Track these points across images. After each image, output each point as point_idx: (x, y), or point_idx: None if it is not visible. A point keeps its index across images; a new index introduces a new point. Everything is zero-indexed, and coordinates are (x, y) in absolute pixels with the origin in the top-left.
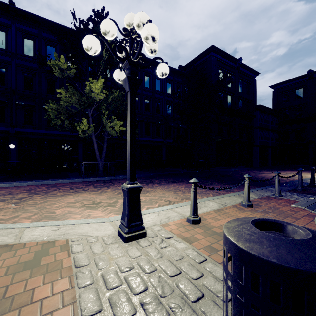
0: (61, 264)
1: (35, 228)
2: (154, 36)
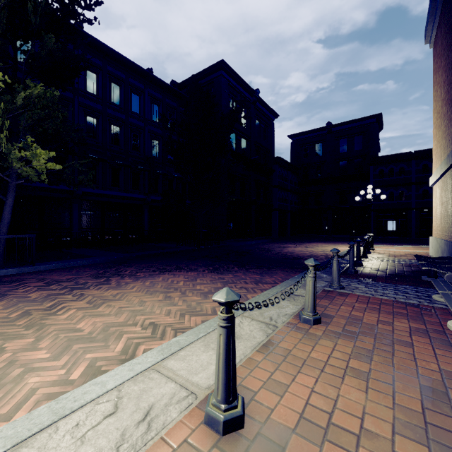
0: None
1: None
2: None
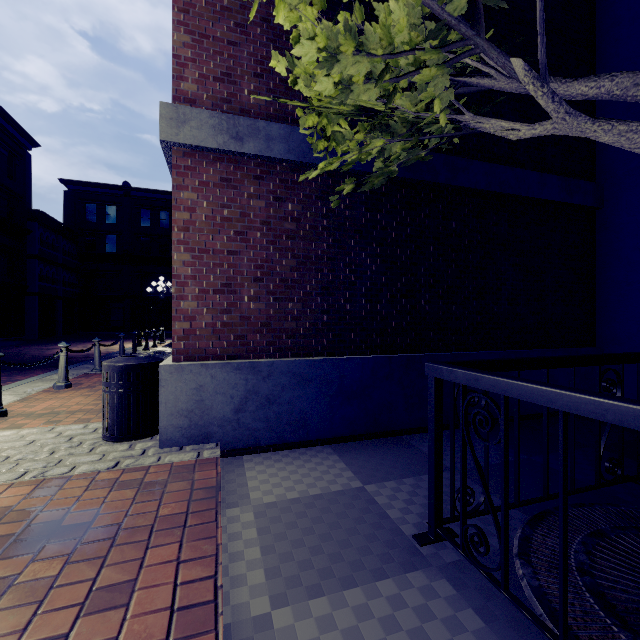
0: None
1: None
2: None
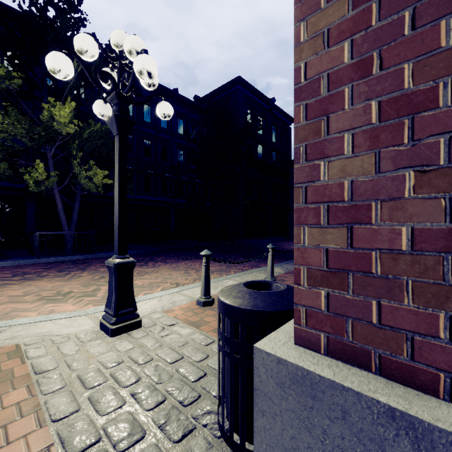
0: (11, 375)
1: None
2: (151, 71)
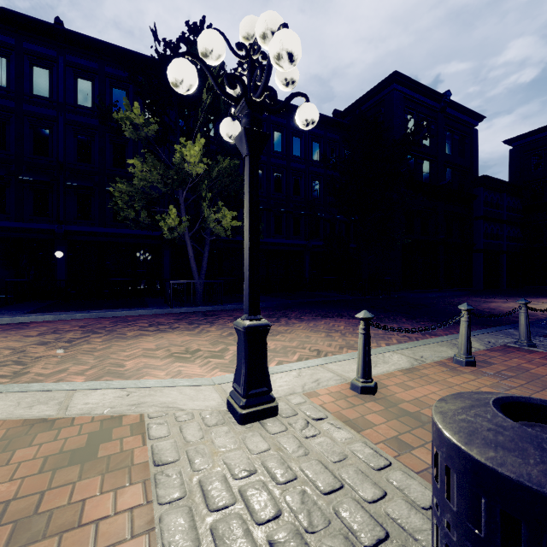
0: (131, 457)
1: (91, 392)
2: (292, 52)
